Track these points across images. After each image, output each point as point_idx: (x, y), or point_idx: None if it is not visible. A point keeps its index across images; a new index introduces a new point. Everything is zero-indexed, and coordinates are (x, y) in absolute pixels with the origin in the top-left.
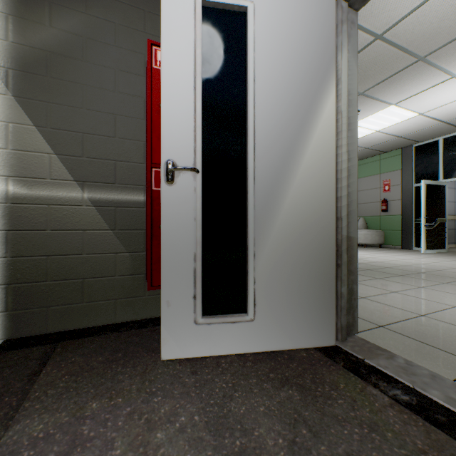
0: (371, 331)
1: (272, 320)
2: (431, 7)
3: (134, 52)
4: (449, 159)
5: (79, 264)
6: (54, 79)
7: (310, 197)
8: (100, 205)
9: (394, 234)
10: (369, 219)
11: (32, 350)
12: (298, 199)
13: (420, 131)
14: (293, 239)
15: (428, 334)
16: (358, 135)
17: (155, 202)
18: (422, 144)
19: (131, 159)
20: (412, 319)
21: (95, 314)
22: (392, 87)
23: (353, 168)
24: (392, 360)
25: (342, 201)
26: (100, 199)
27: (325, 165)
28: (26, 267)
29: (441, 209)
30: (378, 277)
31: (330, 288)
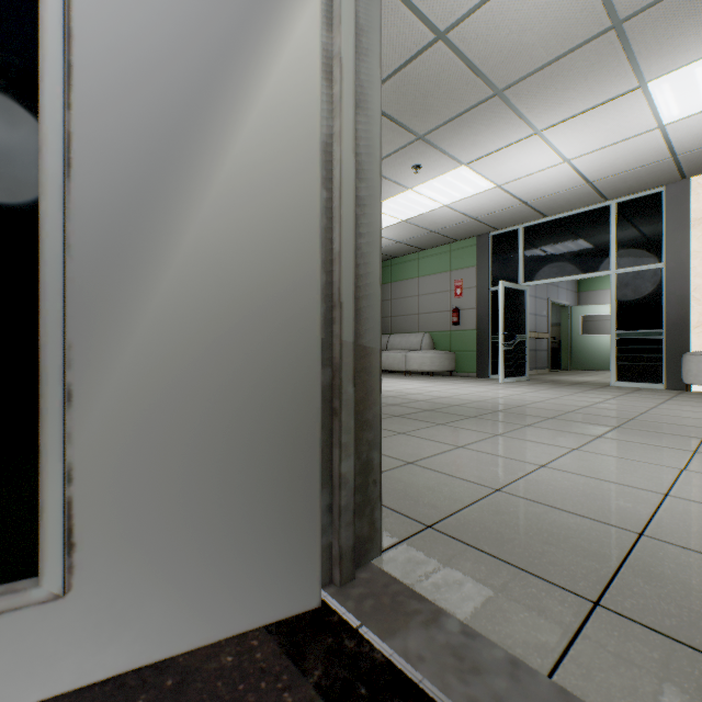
0: (409, 543)
1: (136, 582)
2: (510, 1)
3: None
4: (530, 255)
5: None
6: None
7: (255, 241)
8: None
9: (468, 356)
10: (437, 336)
11: None
12: (219, 241)
13: (497, 213)
14: (204, 347)
15: (506, 533)
16: (421, 209)
17: None
18: (501, 233)
19: None
20: (482, 501)
21: None
22: (463, 134)
23: (372, 198)
24: (437, 629)
25: (343, 265)
26: None
27: (295, 166)
28: None
29: (521, 323)
30: (441, 422)
31: (308, 469)
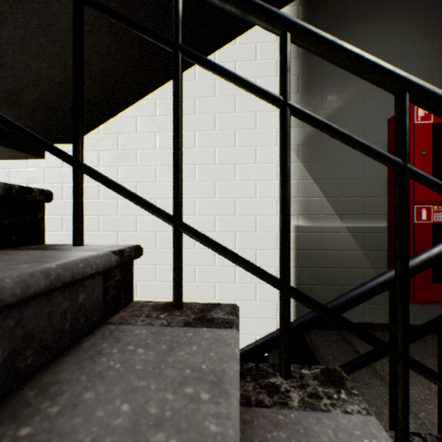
0: None
1: None
2: None
3: (377, 108)
4: None
5: (339, 275)
6: (323, 145)
7: None
8: (352, 232)
9: None
10: None
11: (328, 333)
12: None
13: None
14: None
15: None
16: None
17: (416, 233)
18: None
19: (375, 195)
20: None
21: (349, 313)
22: None
23: None
24: None
25: None
26: (352, 227)
27: None
28: (308, 274)
29: None
30: None
31: None
